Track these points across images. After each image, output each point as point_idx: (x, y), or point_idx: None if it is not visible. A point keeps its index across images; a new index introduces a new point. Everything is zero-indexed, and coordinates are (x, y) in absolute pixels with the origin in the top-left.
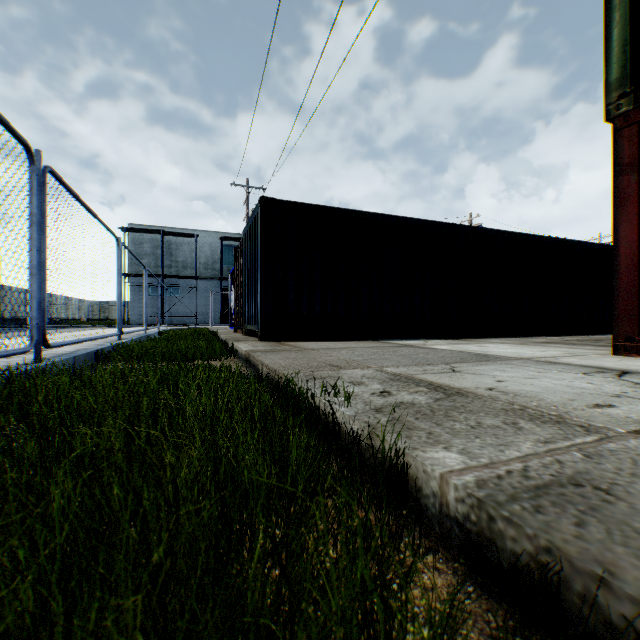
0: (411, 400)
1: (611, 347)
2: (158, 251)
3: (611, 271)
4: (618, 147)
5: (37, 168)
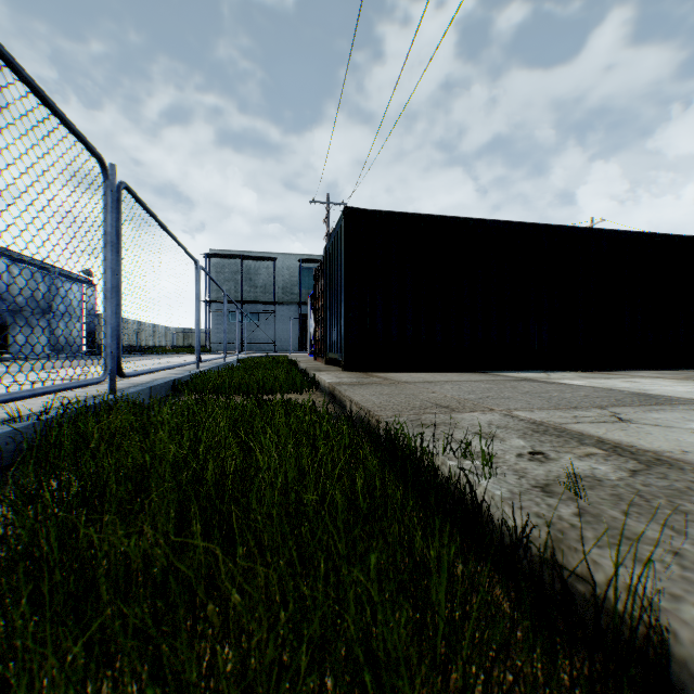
0: (588, 471)
1: None
2: (237, 276)
3: None
4: None
5: (111, 183)
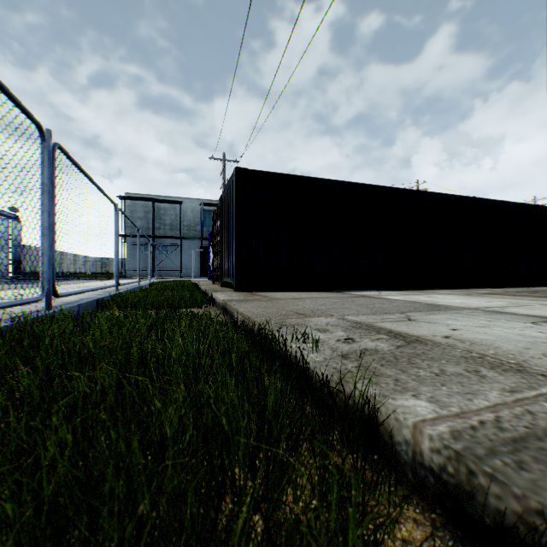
0: (374, 347)
1: None
2: (149, 215)
3: None
4: None
5: (47, 145)
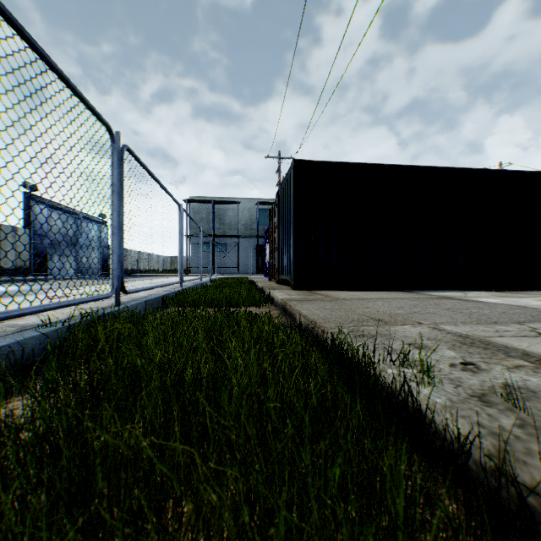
0: (520, 382)
1: None
2: (210, 216)
3: None
4: None
5: (116, 146)
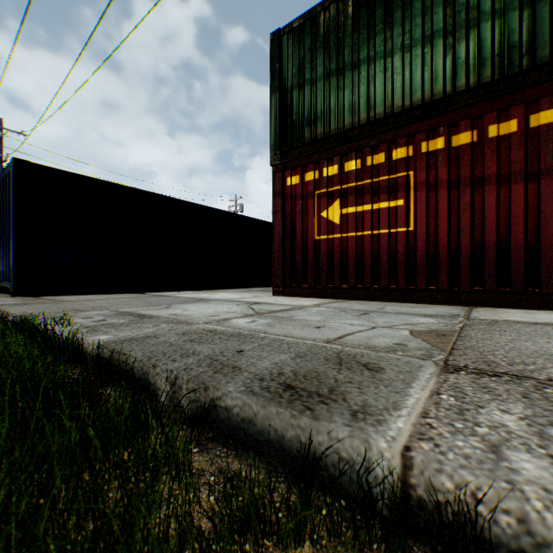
0: (115, 322)
1: (273, 291)
2: None
3: (273, 249)
4: (275, 182)
5: None
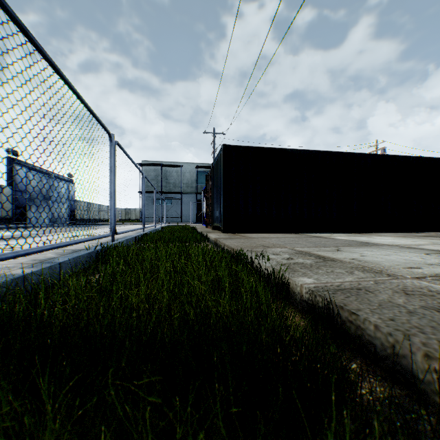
0: (302, 262)
1: None
2: (159, 177)
3: None
4: None
5: (113, 143)
